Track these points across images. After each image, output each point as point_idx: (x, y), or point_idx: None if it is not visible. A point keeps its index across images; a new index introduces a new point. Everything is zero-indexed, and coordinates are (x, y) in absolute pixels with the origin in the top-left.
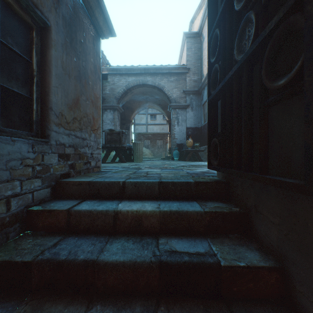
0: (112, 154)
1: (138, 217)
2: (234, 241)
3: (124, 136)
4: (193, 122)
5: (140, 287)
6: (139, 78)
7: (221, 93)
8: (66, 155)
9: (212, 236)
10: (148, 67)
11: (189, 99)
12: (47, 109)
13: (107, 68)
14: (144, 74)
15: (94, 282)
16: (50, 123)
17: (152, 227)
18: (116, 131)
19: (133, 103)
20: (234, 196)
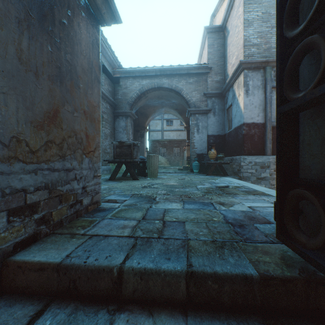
0: (124, 166)
1: None
2: None
3: (136, 149)
4: (216, 128)
5: None
6: (154, 80)
7: None
8: (30, 206)
9: None
10: (164, 68)
11: (211, 102)
12: None
13: (119, 71)
14: (159, 76)
15: None
16: None
17: None
18: (126, 143)
19: (148, 109)
20: None
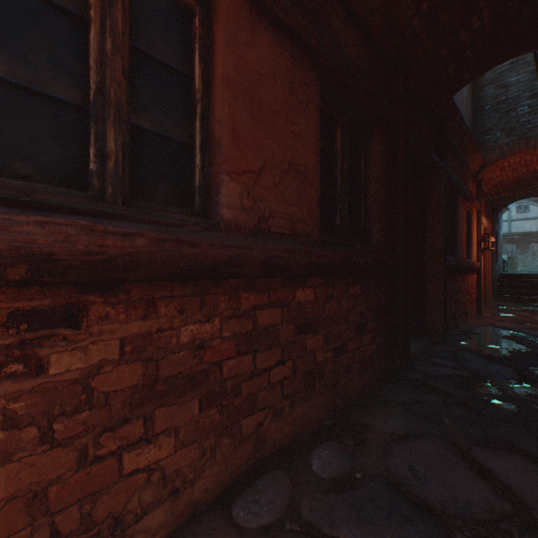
0: None
1: (531, 281)
2: None
3: None
4: None
5: (534, 289)
6: None
7: None
8: (498, 267)
9: None
10: None
11: None
12: (496, 255)
13: None
14: None
15: (523, 288)
16: (497, 258)
17: (536, 283)
18: None
19: None
20: None
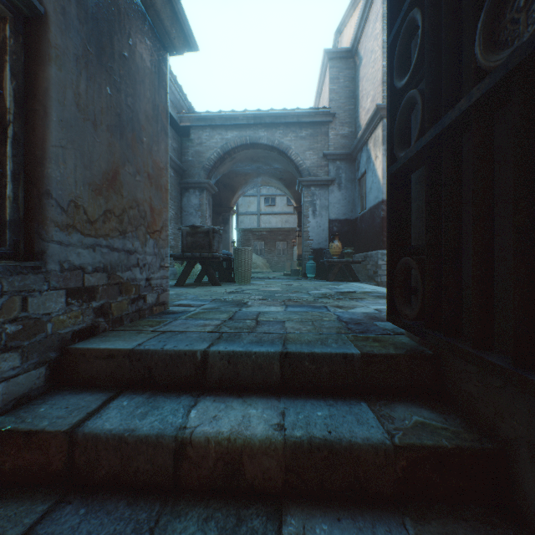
0: (198, 268)
1: (232, 454)
2: (477, 534)
3: (217, 238)
4: (342, 209)
5: None
6: (245, 133)
7: (428, 154)
8: (88, 289)
9: (415, 511)
10: (261, 113)
11: (334, 168)
12: (38, 194)
13: (189, 116)
14: (253, 126)
15: None
16: (45, 225)
17: (266, 480)
18: (202, 228)
19: (235, 178)
20: (458, 395)
